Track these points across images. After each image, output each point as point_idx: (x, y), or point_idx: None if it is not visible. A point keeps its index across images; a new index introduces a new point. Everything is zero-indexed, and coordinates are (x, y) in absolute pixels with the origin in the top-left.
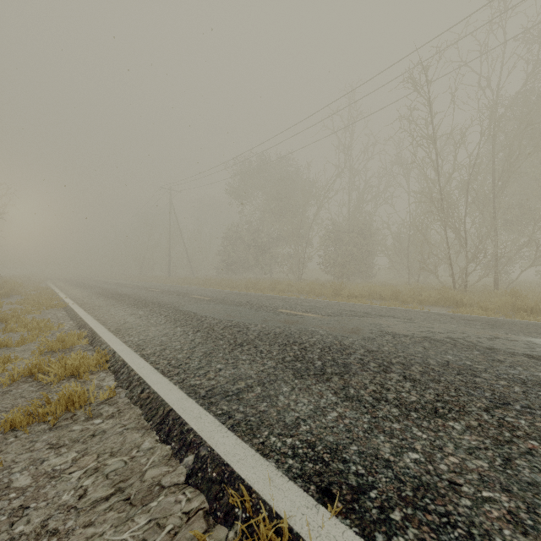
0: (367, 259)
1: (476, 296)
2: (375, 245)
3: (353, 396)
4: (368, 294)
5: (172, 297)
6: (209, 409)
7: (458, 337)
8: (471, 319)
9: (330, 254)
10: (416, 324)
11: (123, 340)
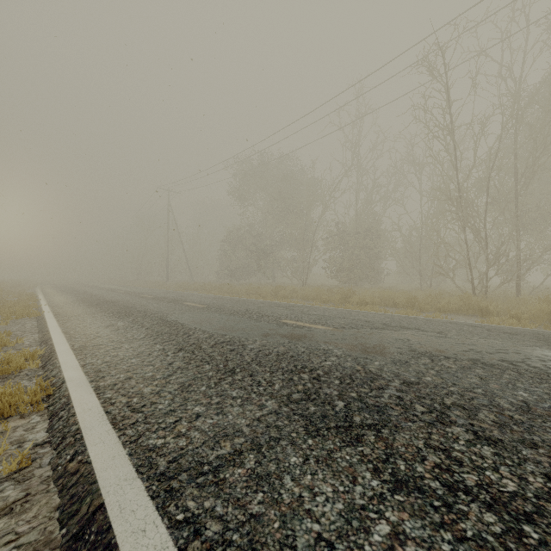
0: (375, 264)
1: (499, 303)
2: (384, 248)
3: (407, 477)
4: (380, 301)
5: (163, 305)
6: (163, 508)
7: (516, 360)
8: (512, 333)
9: (336, 257)
10: (451, 339)
11: (83, 362)
